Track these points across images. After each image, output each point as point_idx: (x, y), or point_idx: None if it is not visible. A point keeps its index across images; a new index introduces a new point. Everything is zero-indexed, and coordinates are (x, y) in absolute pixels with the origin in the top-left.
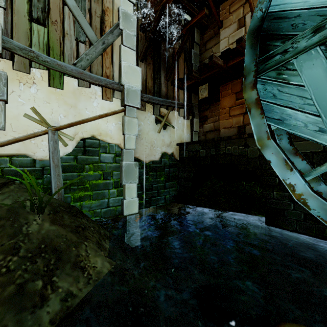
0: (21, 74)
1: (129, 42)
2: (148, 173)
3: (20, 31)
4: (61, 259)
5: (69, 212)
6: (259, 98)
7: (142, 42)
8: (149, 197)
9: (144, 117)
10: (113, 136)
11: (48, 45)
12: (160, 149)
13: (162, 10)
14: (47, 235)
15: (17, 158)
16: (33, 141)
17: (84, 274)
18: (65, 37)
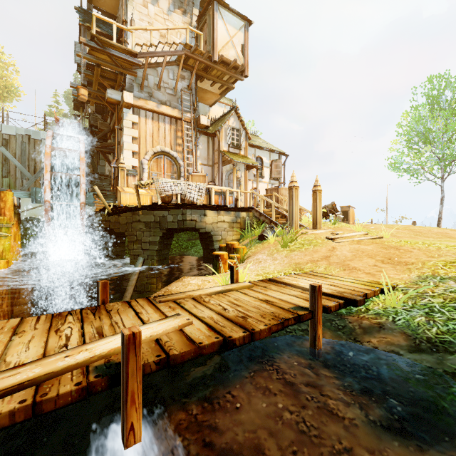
0: None
1: None
2: None
3: None
4: None
5: None
6: None
7: None
8: None
9: None
10: (41, 216)
11: (10, 184)
12: None
13: None
14: None
15: None
16: None
17: None
18: (17, 179)
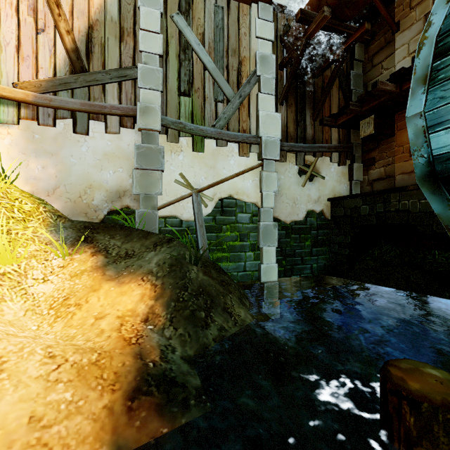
0: (172, 145)
1: (267, 87)
2: (289, 236)
3: (172, 107)
4: (214, 302)
5: (214, 268)
6: (428, 144)
7: (282, 81)
8: (291, 265)
9: (284, 169)
10: (249, 194)
11: (192, 113)
12: (305, 207)
13: (306, 43)
14: (202, 282)
15: (169, 219)
16: (181, 204)
17: (231, 318)
18: (205, 101)
